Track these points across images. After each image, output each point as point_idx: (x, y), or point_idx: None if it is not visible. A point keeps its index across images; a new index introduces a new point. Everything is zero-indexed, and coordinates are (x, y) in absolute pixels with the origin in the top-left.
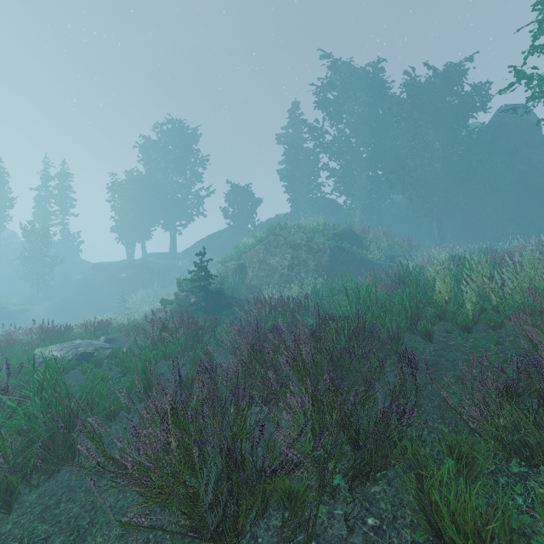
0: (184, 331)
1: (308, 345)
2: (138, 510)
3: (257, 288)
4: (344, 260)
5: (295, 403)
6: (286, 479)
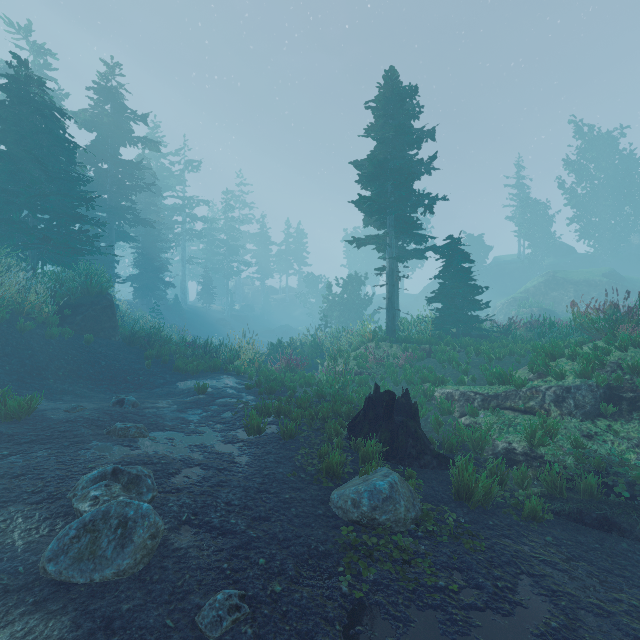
0: None
1: None
2: None
3: None
4: (620, 291)
5: None
6: None
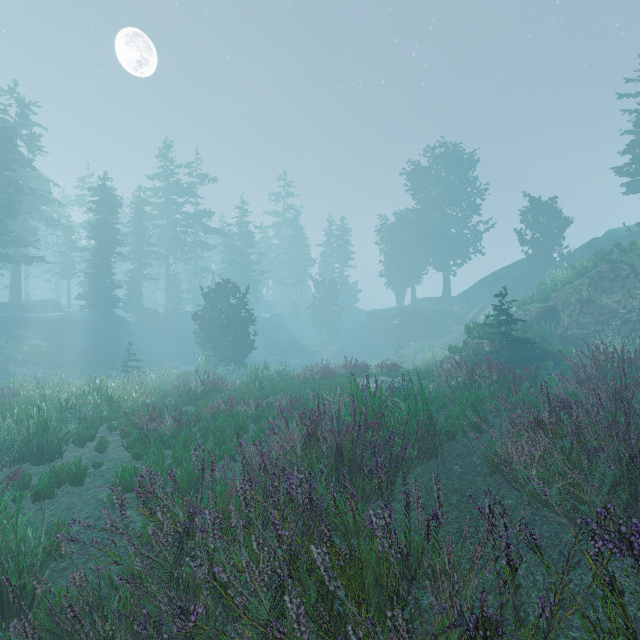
0: (497, 376)
1: None
2: (514, 500)
3: (577, 340)
4: None
5: None
6: None
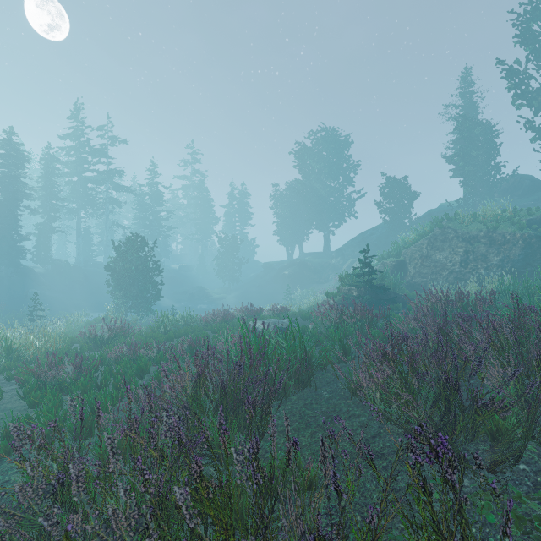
0: (360, 316)
1: (510, 325)
2: (366, 418)
3: (419, 286)
4: None
5: (495, 372)
6: (495, 415)
